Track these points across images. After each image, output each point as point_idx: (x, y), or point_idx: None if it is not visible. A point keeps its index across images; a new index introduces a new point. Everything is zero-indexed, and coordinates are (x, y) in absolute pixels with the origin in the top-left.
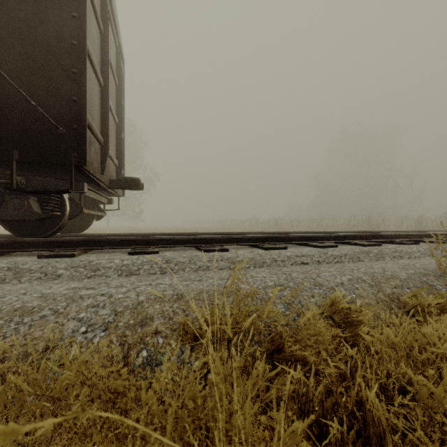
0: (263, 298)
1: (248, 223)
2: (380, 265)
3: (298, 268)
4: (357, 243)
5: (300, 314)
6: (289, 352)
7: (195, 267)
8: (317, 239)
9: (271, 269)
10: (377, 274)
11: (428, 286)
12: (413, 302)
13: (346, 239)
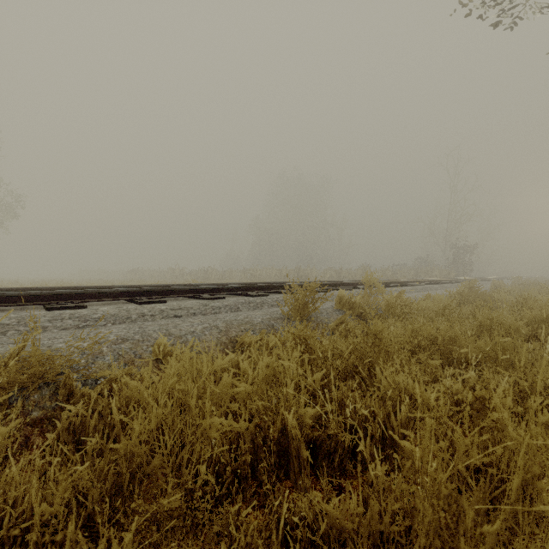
0: (93, 353)
1: (171, 275)
2: (250, 313)
3: (165, 321)
4: (248, 294)
5: (129, 363)
6: (79, 393)
7: (24, 329)
8: (209, 291)
9: (132, 324)
10: (236, 321)
11: (271, 327)
12: (239, 341)
13: (241, 291)
